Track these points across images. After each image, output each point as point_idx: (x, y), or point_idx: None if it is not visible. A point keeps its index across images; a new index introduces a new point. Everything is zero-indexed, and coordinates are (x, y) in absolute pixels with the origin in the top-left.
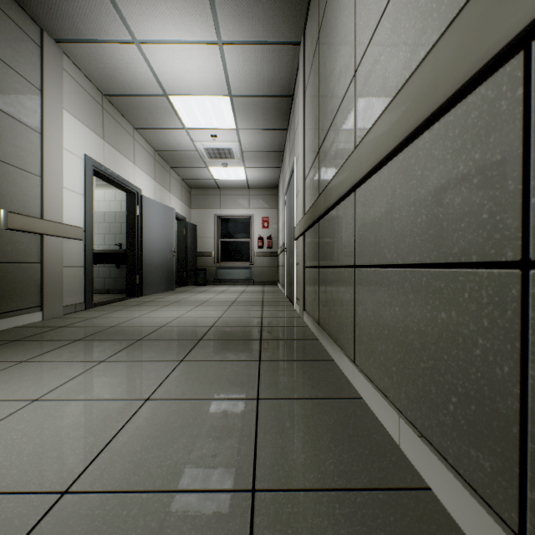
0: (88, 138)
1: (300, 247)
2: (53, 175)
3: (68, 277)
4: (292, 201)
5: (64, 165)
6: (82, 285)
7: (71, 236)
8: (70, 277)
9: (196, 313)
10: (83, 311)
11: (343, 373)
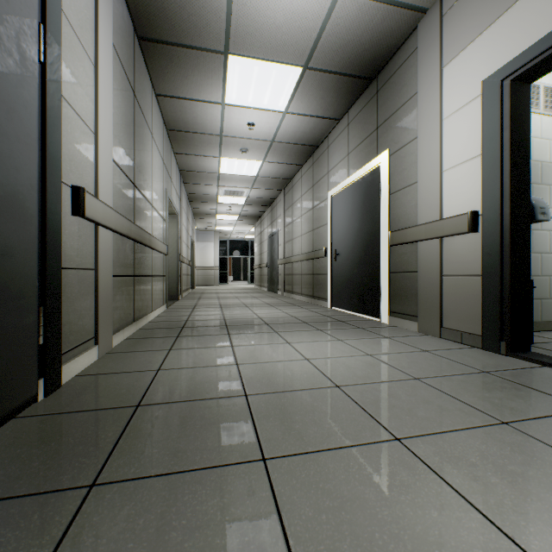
0: (495, 40)
1: (105, 243)
2: (428, 169)
3: (455, 289)
4: (10, 17)
5: (448, 139)
6: (481, 306)
7: (448, 232)
8: (457, 290)
9: (278, 350)
10: (465, 346)
11: (153, 319)
